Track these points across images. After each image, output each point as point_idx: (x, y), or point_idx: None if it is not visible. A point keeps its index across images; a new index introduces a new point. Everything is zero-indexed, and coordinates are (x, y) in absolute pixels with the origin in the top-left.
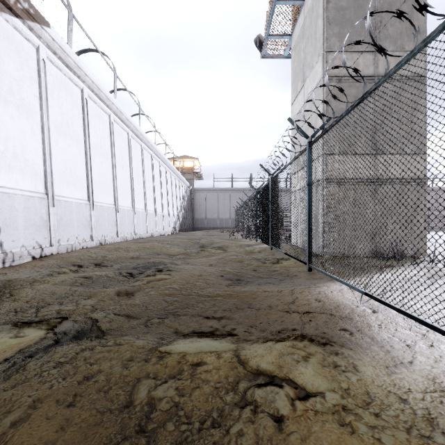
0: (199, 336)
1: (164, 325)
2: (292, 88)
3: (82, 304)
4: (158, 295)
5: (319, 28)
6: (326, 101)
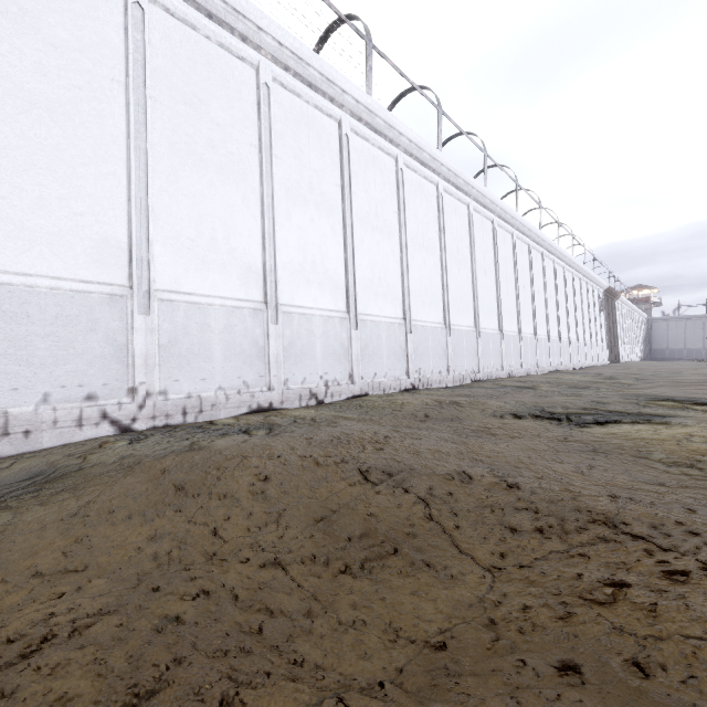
0: None
1: None
2: None
3: None
4: None
5: None
6: None
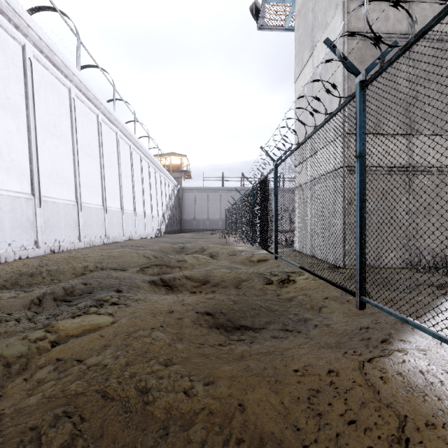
0: None
1: None
2: (295, 62)
3: None
4: (40, 406)
5: None
6: (398, 1)
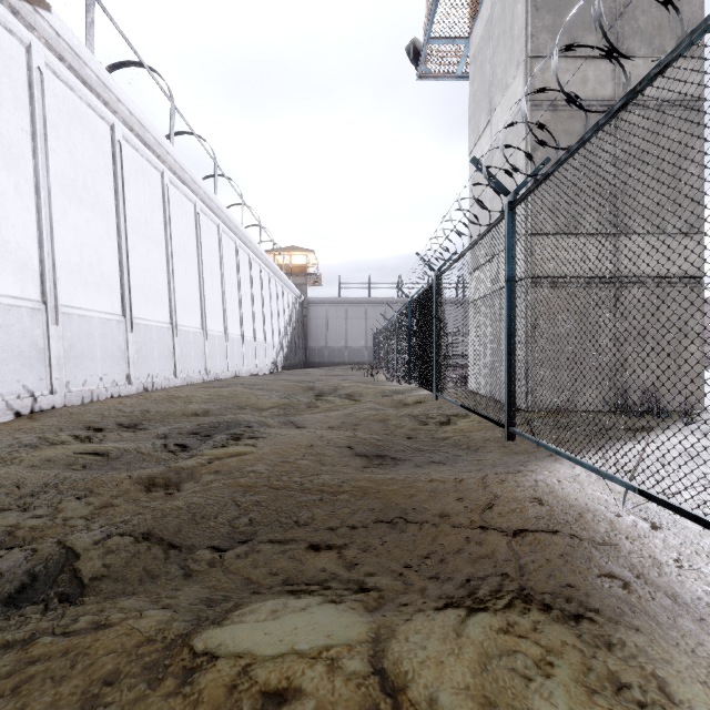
0: (295, 594)
1: (223, 563)
2: (470, 127)
3: (67, 512)
4: (223, 489)
5: (518, 17)
6: (543, 125)
